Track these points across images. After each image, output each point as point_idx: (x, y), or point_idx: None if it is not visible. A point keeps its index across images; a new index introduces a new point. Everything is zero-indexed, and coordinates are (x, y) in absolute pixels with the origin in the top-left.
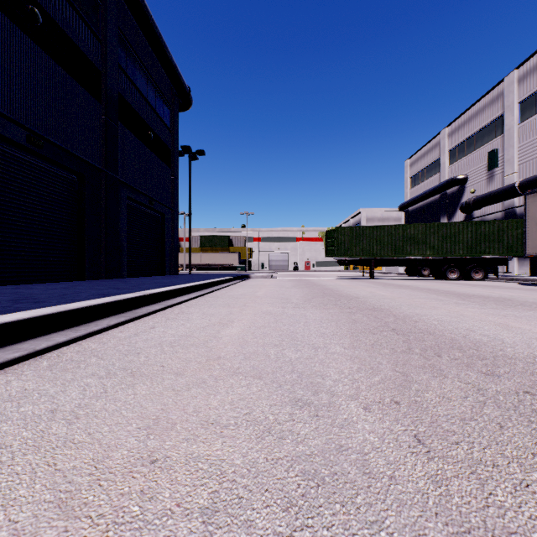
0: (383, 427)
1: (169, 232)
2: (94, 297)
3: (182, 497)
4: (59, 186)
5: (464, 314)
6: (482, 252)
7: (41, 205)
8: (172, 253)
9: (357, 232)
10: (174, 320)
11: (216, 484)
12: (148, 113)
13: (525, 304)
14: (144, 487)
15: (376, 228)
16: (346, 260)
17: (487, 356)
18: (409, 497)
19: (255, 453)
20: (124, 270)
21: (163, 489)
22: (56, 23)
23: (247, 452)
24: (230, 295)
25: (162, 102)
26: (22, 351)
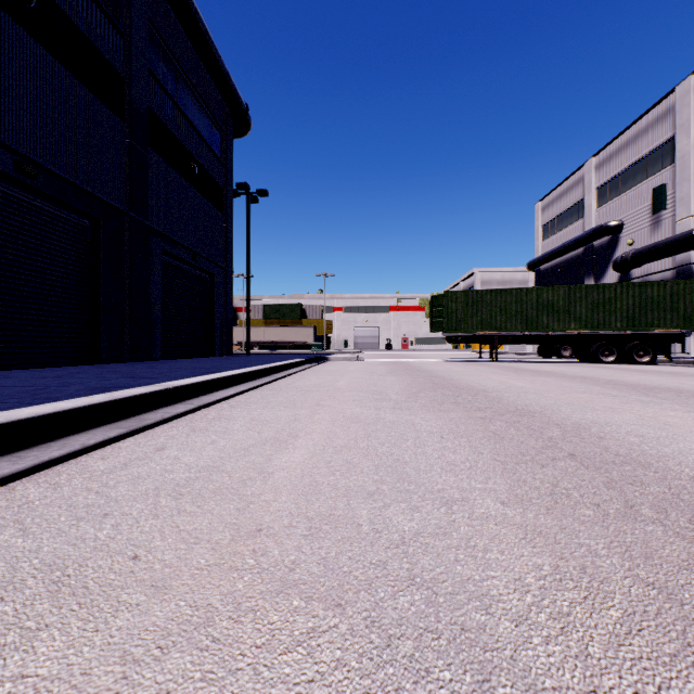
0: None
1: (221, 299)
2: (84, 393)
3: None
4: (64, 234)
5: (669, 422)
6: (648, 324)
7: (37, 259)
8: (224, 327)
9: (473, 298)
10: (202, 434)
11: None
12: (191, 138)
13: None
14: None
15: (500, 292)
16: (458, 336)
17: None
18: None
19: None
20: (157, 350)
21: None
22: (58, 7)
23: None
24: (298, 387)
25: (210, 124)
26: None
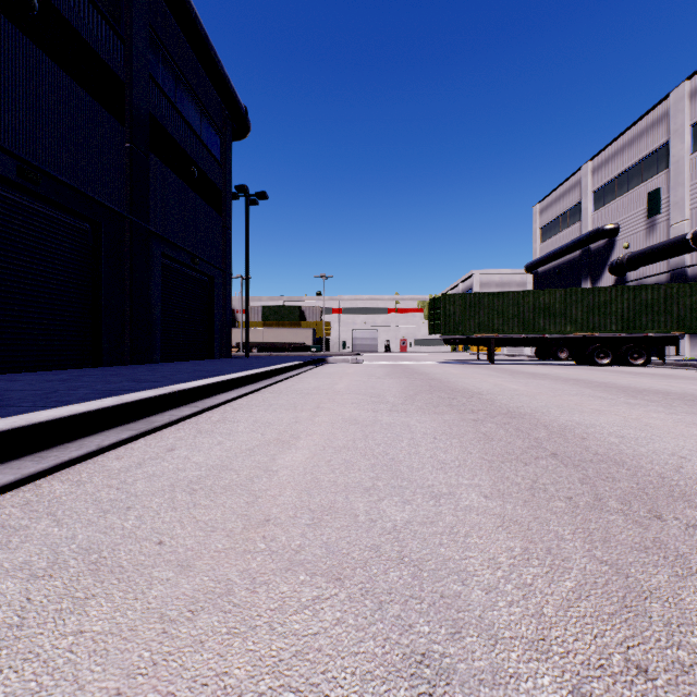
0: None
1: (220, 301)
2: (93, 397)
3: None
4: (66, 238)
5: (650, 423)
6: (642, 327)
7: (39, 263)
8: (223, 329)
9: (471, 301)
10: (209, 435)
11: None
12: (191, 141)
13: None
14: None
15: (497, 295)
16: (456, 338)
17: None
18: None
19: None
20: (157, 352)
21: None
22: (60, 14)
23: None
24: (298, 390)
25: (210, 128)
26: None
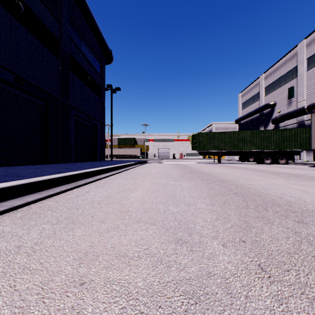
0: (236, 259)
1: (99, 136)
2: (53, 173)
3: (100, 312)
4: (34, 108)
5: (277, 184)
6: (285, 147)
7: (23, 119)
8: (101, 148)
9: (210, 136)
10: (101, 188)
11: (124, 302)
12: (87, 65)
13: (314, 178)
14: (74, 304)
15: (222, 133)
16: (204, 152)
17: (297, 210)
18: (261, 313)
19: (151, 278)
20: (73, 158)
21: (87, 306)
22: (32, 11)
23: (146, 277)
24: (135, 173)
25: (95, 59)
26: (4, 206)
